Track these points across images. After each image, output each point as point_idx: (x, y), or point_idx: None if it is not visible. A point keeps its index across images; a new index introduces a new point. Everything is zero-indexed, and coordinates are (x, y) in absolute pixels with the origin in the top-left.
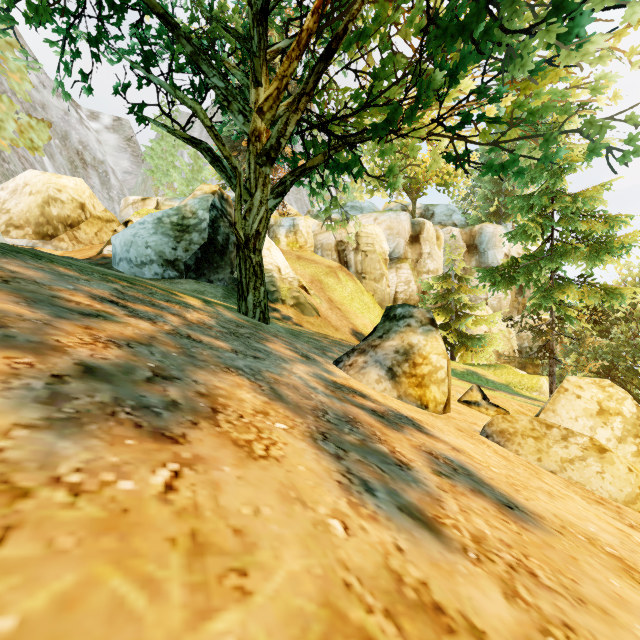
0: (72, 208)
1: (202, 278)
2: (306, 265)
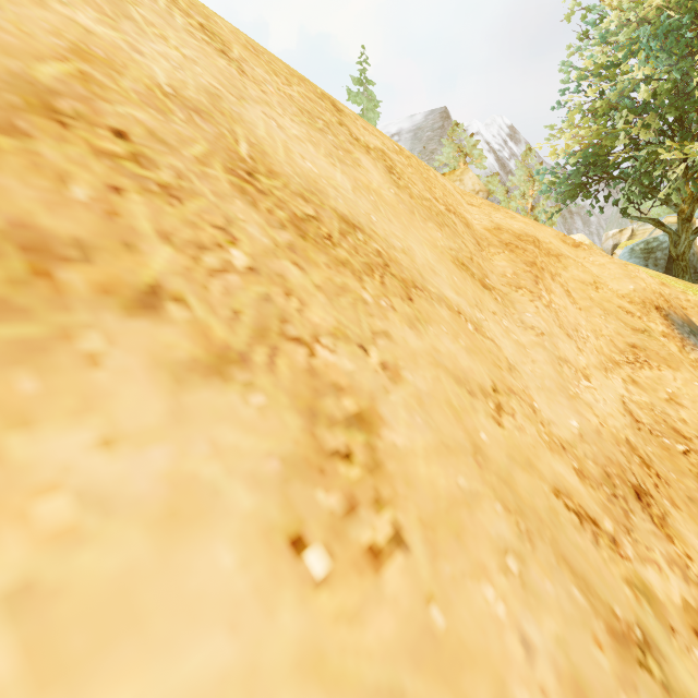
0: None
1: None
2: None
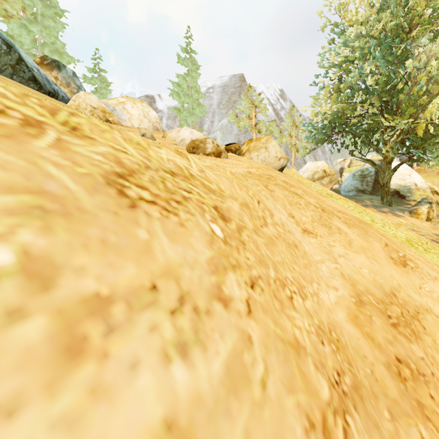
0: (321, 173)
1: (371, 194)
2: None
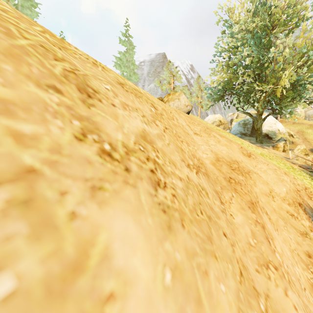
0: (218, 122)
1: (250, 136)
2: (296, 126)
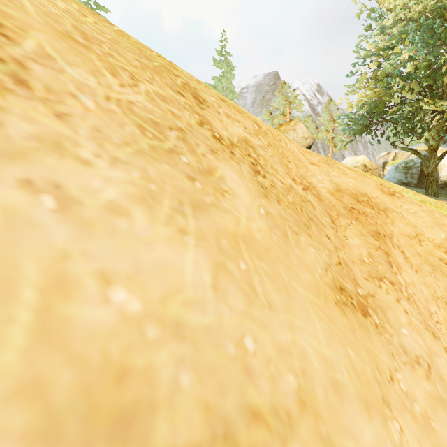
0: (360, 168)
1: (417, 186)
2: None
